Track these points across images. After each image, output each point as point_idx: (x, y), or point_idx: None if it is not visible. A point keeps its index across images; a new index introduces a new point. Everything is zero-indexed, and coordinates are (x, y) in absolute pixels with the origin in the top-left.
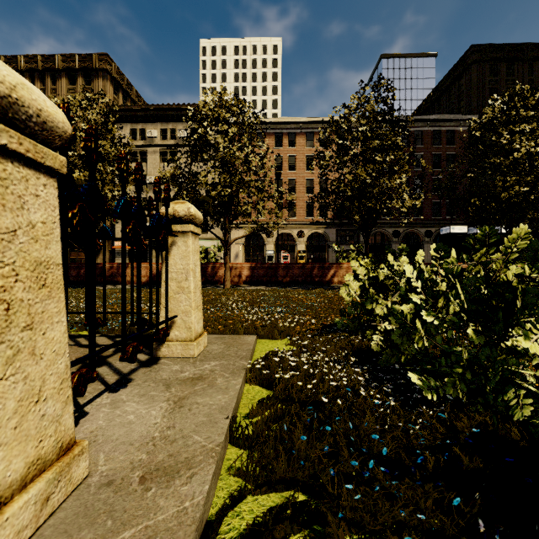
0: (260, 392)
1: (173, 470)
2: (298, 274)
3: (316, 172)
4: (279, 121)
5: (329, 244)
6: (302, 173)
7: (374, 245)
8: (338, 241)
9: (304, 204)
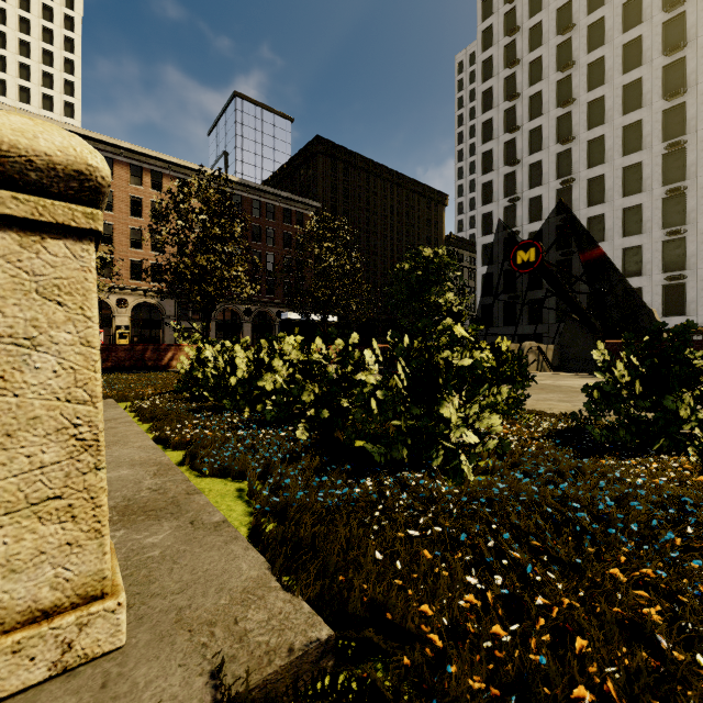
0: (133, 414)
1: (115, 419)
2: (125, 358)
3: (146, 221)
4: (84, 134)
5: (166, 319)
6: (125, 218)
7: (224, 323)
8: (179, 315)
9: (127, 261)
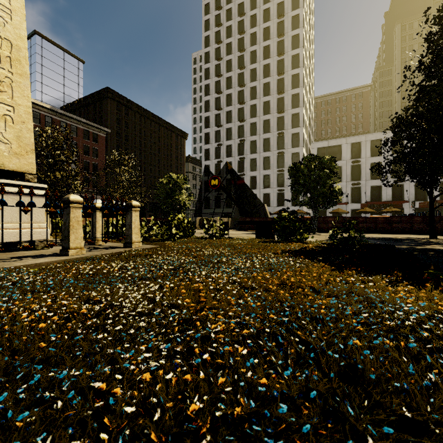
0: None
1: None
2: None
3: None
4: None
5: None
6: None
7: None
8: None
9: None
